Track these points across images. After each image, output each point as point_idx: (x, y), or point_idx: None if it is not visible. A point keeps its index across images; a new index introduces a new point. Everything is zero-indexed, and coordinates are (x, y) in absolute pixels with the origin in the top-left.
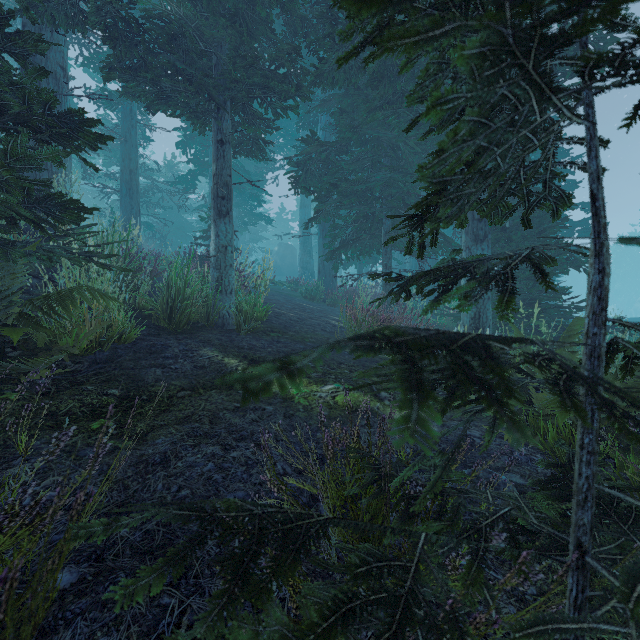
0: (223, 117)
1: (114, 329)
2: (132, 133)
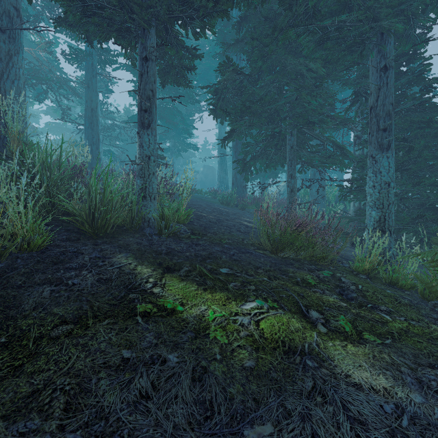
0: (146, 36)
1: (18, 237)
2: (93, 81)
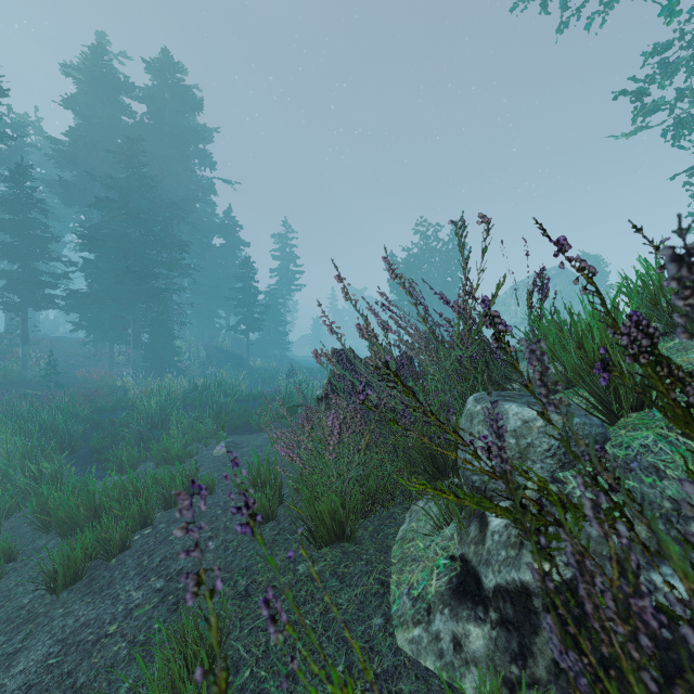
0: (25, 311)
1: None
2: None
